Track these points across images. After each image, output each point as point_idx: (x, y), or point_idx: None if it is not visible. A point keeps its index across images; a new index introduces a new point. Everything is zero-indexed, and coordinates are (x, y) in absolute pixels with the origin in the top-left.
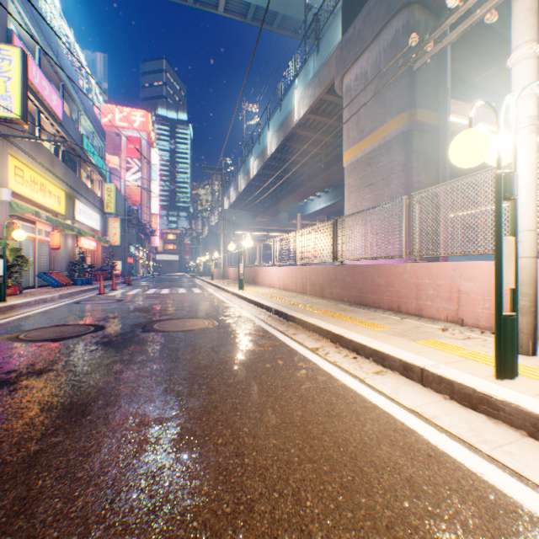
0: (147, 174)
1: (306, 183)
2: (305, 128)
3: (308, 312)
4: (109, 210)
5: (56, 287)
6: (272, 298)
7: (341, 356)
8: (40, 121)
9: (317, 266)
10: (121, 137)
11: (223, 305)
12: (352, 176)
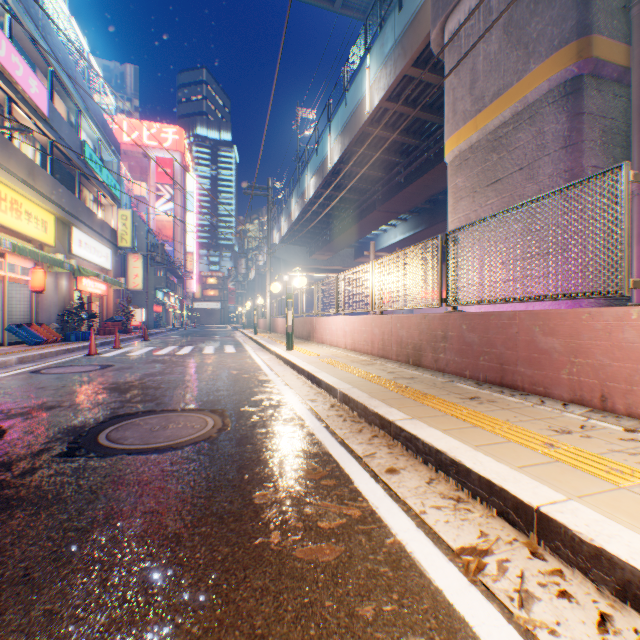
0: (181, 204)
1: (379, 205)
2: (379, 125)
3: (409, 403)
4: (123, 243)
5: (34, 345)
6: (336, 367)
7: (593, 630)
8: (10, 113)
9: (408, 315)
10: (149, 159)
11: (257, 377)
12: (461, 173)
